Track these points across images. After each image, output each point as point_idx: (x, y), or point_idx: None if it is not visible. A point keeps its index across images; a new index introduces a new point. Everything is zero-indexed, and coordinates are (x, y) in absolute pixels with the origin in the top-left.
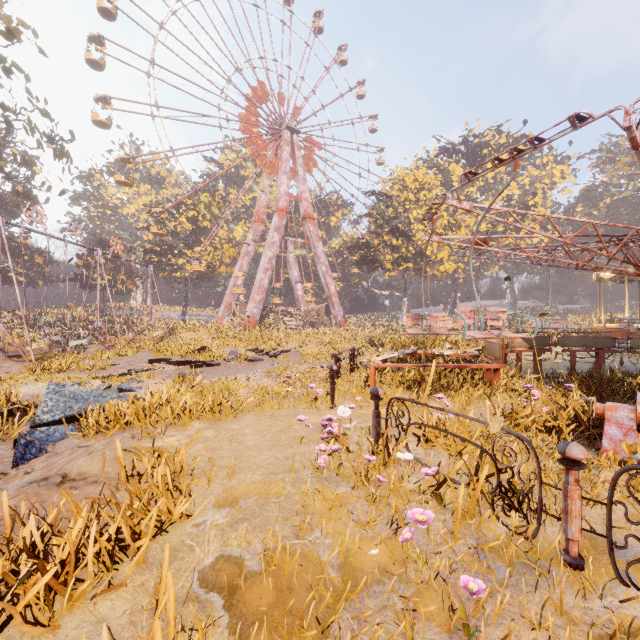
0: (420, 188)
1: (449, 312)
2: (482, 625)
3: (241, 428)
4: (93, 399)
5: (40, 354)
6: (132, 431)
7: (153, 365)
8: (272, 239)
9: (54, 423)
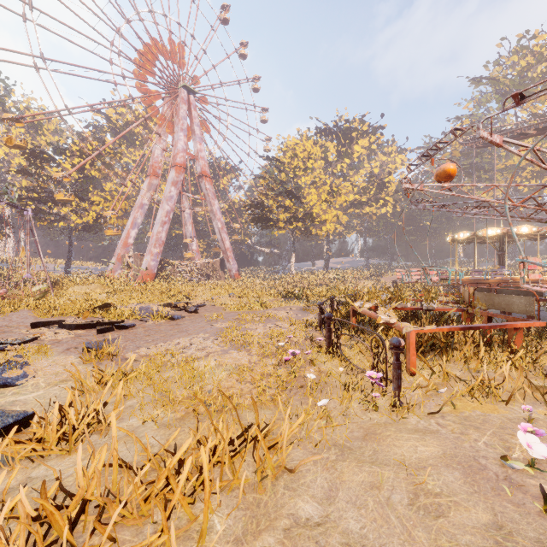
0: (308, 158)
1: (324, 266)
2: None
3: (328, 510)
4: None
5: None
6: None
7: (38, 331)
8: (170, 193)
9: None
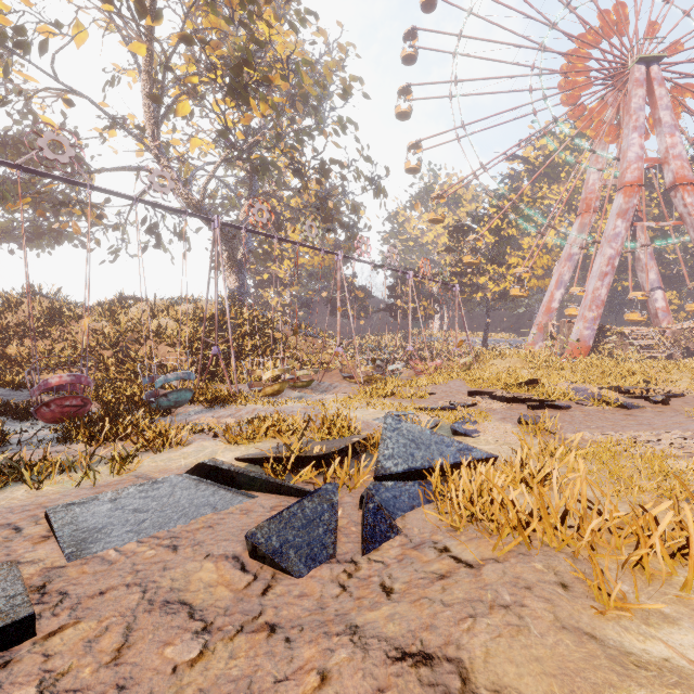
0: None
1: None
2: None
3: None
4: (435, 447)
5: (366, 376)
6: (547, 558)
7: (474, 399)
8: (613, 230)
9: (397, 476)
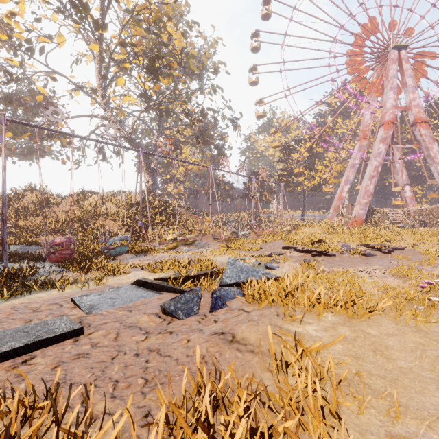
0: None
1: None
2: None
3: (381, 335)
4: (251, 272)
5: (227, 238)
6: (276, 308)
7: (285, 251)
8: (377, 150)
9: (230, 285)
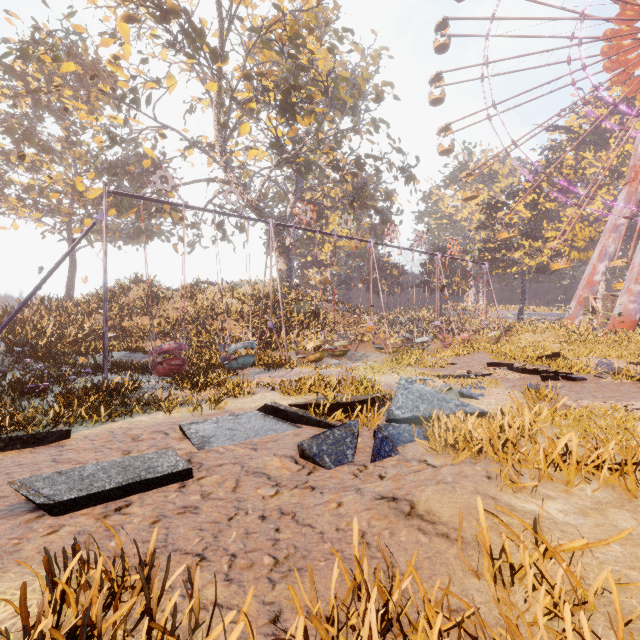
0: None
1: None
2: None
3: None
4: (436, 402)
5: (395, 348)
6: (485, 465)
7: (492, 369)
8: None
9: (403, 420)
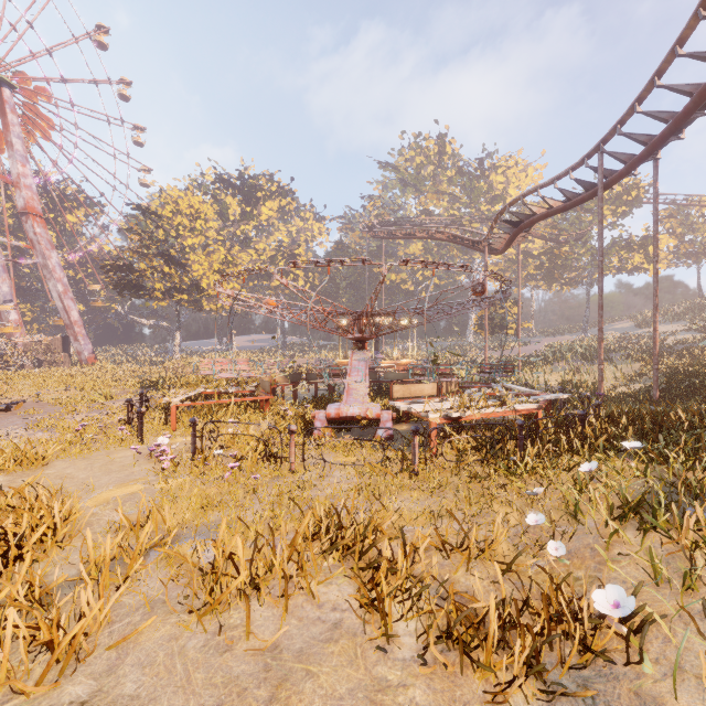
0: (196, 216)
1: (226, 347)
2: (259, 486)
3: (60, 471)
4: None
5: None
6: None
7: None
8: None
9: None
